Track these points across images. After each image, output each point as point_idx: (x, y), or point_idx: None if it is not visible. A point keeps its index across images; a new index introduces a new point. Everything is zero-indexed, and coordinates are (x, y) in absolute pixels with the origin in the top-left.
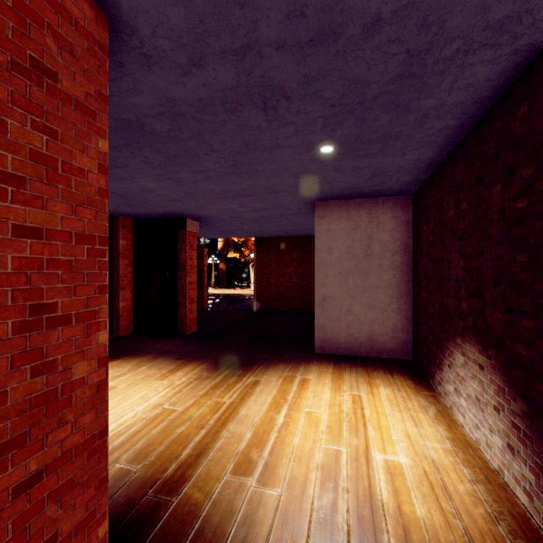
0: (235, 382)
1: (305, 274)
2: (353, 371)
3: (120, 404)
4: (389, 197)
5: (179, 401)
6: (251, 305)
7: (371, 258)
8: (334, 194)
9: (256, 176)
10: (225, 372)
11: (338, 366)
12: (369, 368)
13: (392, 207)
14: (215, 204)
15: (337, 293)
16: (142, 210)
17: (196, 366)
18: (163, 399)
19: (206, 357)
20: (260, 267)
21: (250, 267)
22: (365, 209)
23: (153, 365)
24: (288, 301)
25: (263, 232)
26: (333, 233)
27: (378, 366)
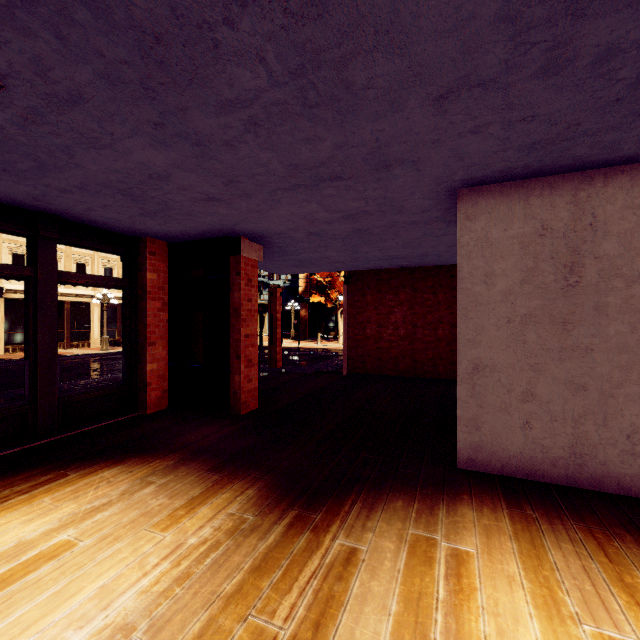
0: (306, 550)
1: (418, 323)
2: (560, 532)
3: (47, 613)
4: (619, 166)
5: (172, 618)
6: (340, 364)
7: (577, 291)
8: (504, 165)
9: (351, 111)
10: (288, 516)
11: (520, 515)
12: (594, 526)
13: (627, 186)
14: (280, 204)
15: (502, 358)
16: (173, 225)
17: (238, 493)
18: (142, 602)
19: (261, 468)
20: (353, 313)
21: (338, 314)
22: (563, 194)
23: (166, 483)
24: (393, 362)
25: (357, 263)
26: (493, 246)
27: (613, 522)
